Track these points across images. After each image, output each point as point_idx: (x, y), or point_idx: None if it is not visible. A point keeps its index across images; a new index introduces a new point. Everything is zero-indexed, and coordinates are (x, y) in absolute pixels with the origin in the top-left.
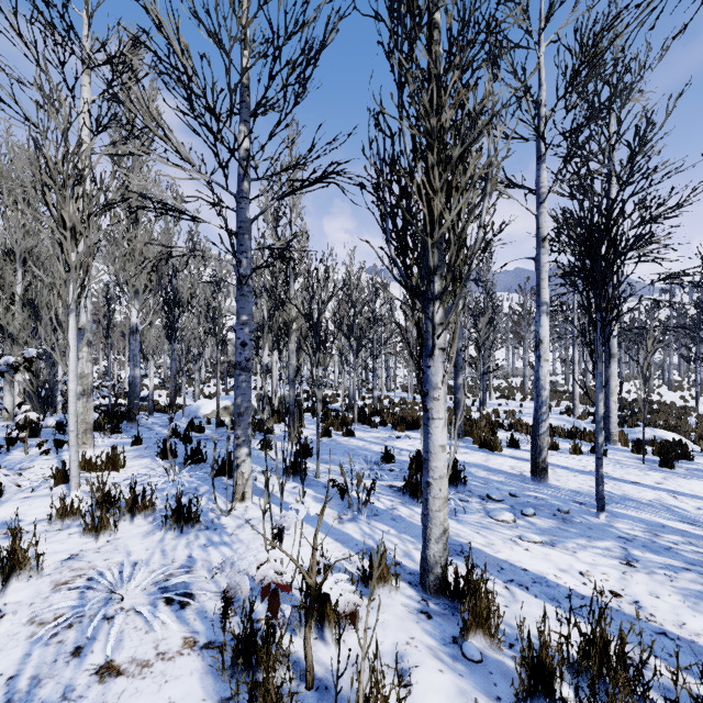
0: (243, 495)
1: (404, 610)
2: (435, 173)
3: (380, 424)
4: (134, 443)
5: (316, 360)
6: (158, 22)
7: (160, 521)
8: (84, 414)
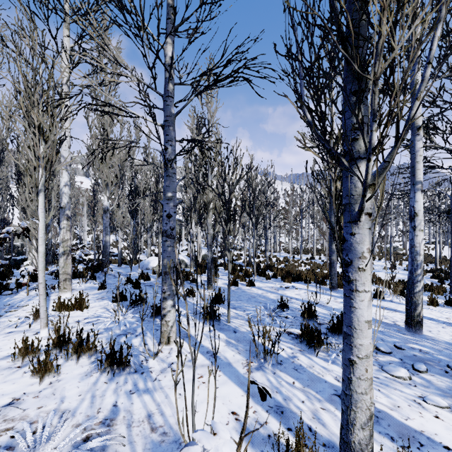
0: (168, 339)
1: None
2: None
3: (272, 276)
4: (100, 288)
5: (228, 230)
6: None
7: (96, 364)
8: (64, 268)
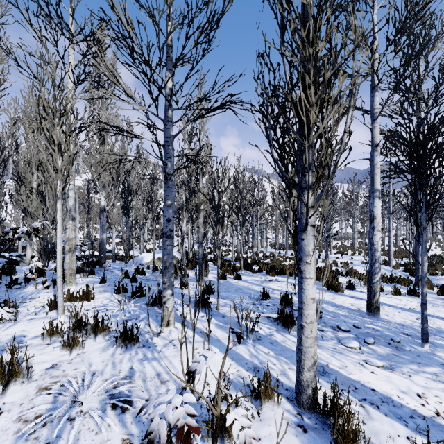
0: (168, 322)
1: (285, 423)
2: (311, 90)
3: (258, 271)
4: (101, 282)
5: (217, 230)
6: (112, 4)
7: (113, 340)
8: (70, 264)
